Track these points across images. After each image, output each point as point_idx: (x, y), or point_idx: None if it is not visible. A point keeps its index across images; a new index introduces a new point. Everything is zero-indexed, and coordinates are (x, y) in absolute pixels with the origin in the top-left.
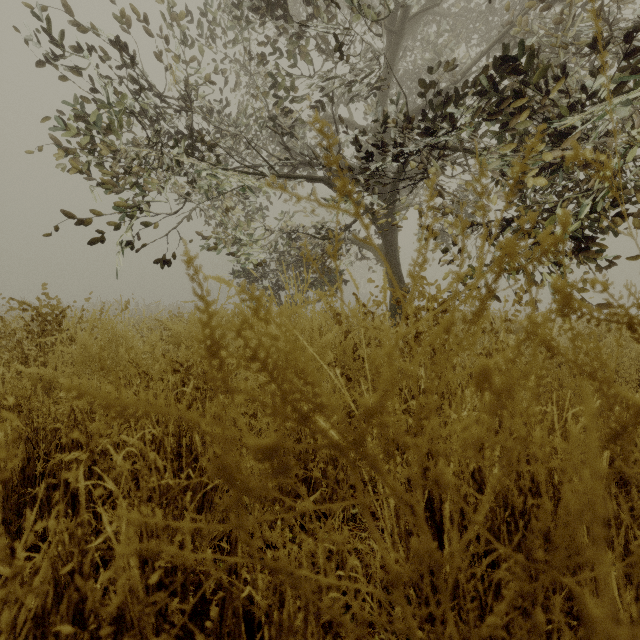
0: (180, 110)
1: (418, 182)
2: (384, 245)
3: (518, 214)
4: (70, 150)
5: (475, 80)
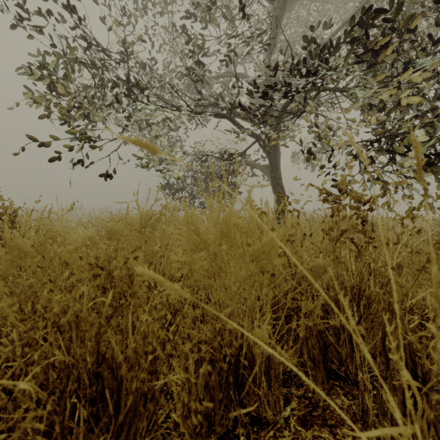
0: (120, 61)
1: (302, 114)
2: (270, 165)
3: (380, 137)
4: (36, 90)
5: (350, 31)
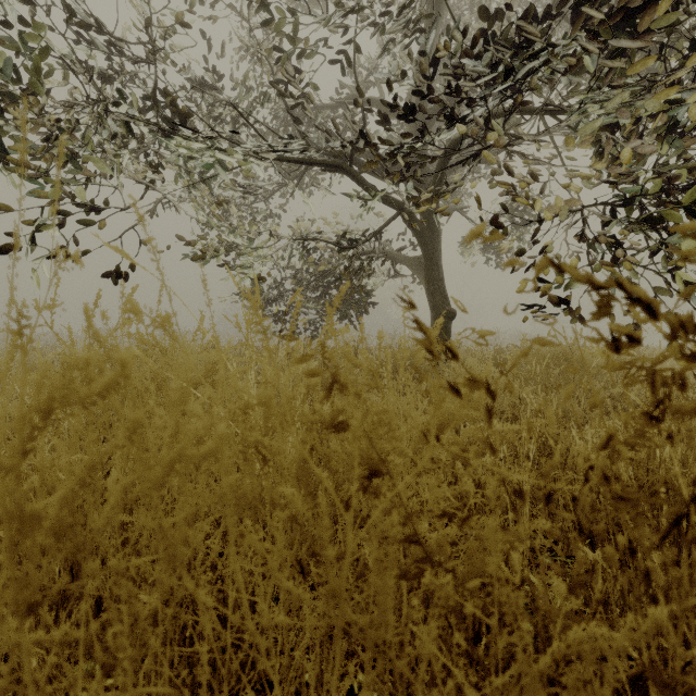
0: (142, 60)
1: (480, 154)
2: (424, 256)
3: (635, 197)
4: None
5: None
